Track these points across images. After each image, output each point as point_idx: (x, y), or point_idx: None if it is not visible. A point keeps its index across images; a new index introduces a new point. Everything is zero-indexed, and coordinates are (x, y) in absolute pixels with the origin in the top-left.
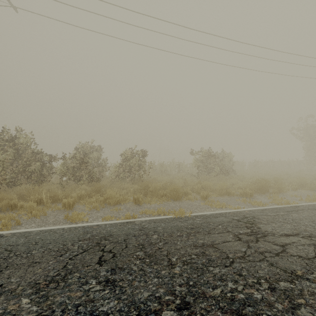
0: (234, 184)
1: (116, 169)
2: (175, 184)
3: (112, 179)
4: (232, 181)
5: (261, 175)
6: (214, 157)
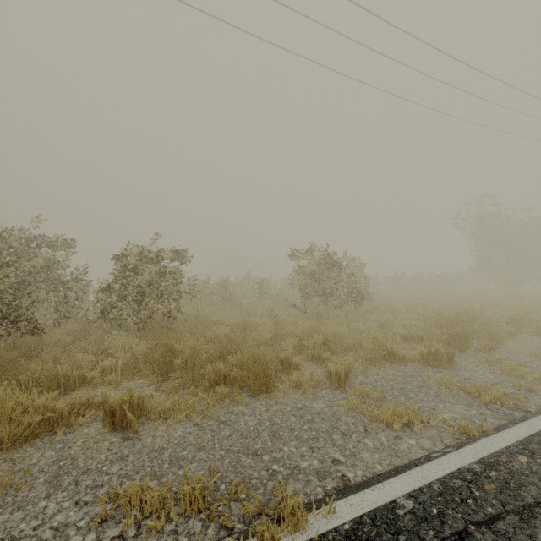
0: (384, 325)
1: (101, 296)
2: (253, 335)
3: (89, 322)
4: (378, 318)
5: (420, 301)
6: (337, 267)
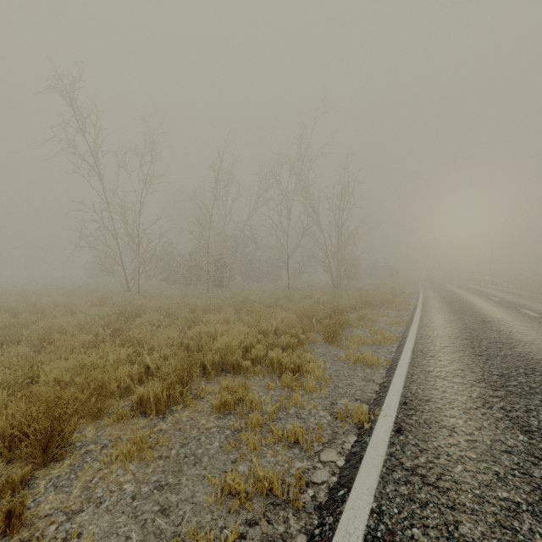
0: None
1: None
2: None
3: None
4: None
5: None
6: None
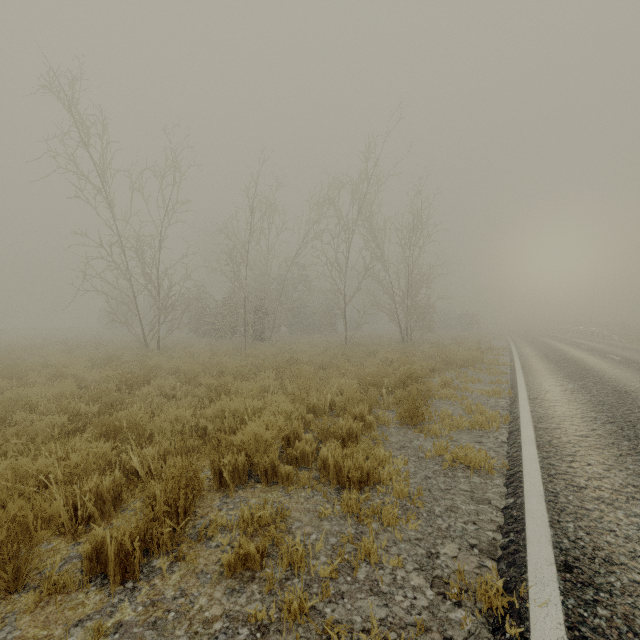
0: None
1: None
2: None
3: None
4: None
5: None
6: None
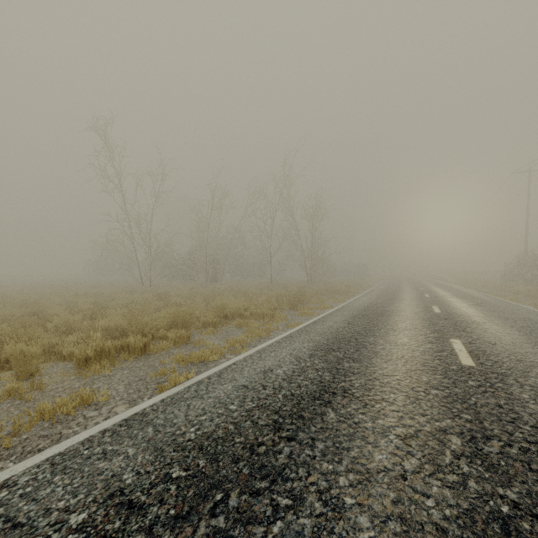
0: None
1: None
2: None
3: None
4: None
5: None
6: None
